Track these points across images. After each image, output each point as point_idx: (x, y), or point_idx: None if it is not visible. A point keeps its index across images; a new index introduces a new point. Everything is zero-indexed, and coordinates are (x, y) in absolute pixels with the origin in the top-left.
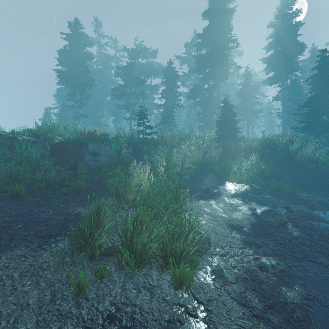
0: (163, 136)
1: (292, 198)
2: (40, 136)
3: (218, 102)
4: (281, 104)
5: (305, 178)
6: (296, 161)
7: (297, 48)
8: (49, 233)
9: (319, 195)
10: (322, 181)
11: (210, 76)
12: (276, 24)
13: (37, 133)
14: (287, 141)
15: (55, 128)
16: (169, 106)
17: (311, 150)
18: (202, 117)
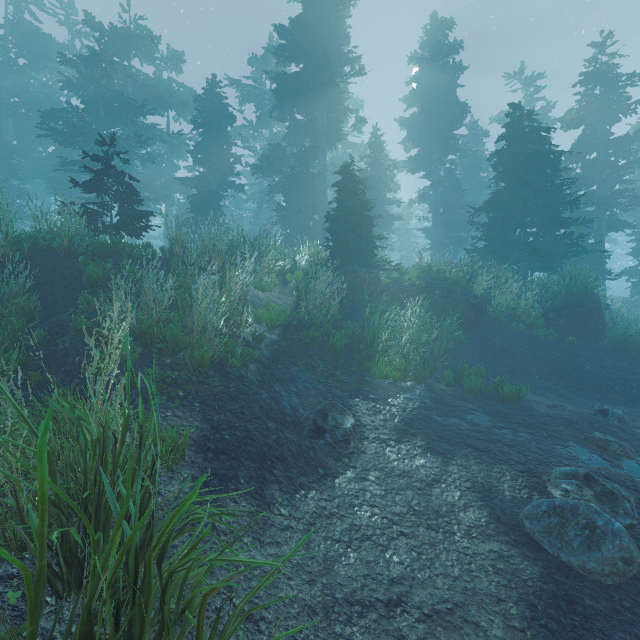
0: (177, 240)
1: (532, 418)
2: None
3: (322, 186)
4: (429, 211)
5: (513, 353)
6: (487, 317)
7: (456, 112)
8: None
9: (555, 395)
10: (544, 361)
11: (305, 129)
12: (423, 59)
13: None
14: (465, 274)
15: None
16: (212, 184)
17: (513, 295)
18: (288, 215)
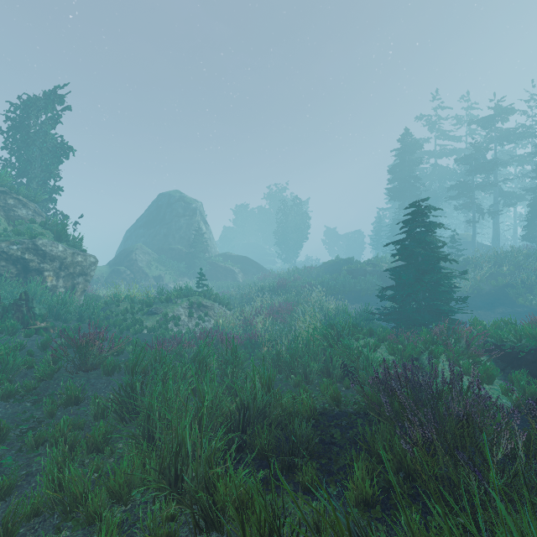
0: (473, 258)
1: None
2: (376, 265)
3: None
4: None
5: None
6: None
7: None
8: (379, 305)
9: None
10: None
11: None
12: None
13: (374, 263)
14: None
15: (383, 259)
16: None
17: None
18: None
